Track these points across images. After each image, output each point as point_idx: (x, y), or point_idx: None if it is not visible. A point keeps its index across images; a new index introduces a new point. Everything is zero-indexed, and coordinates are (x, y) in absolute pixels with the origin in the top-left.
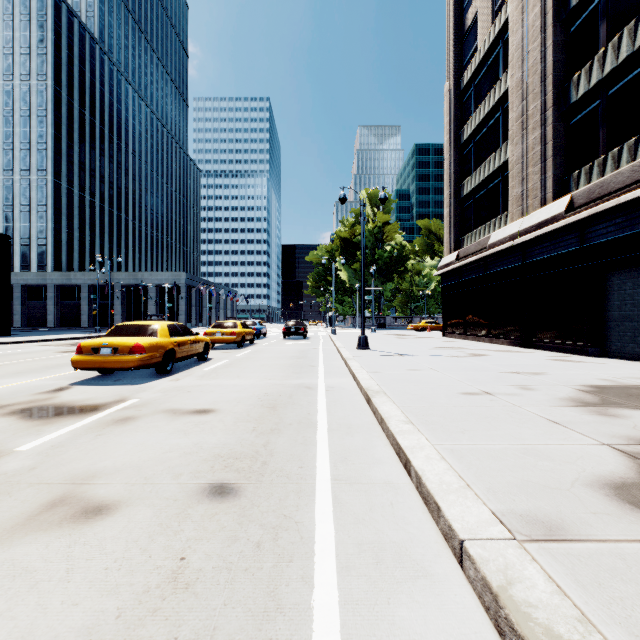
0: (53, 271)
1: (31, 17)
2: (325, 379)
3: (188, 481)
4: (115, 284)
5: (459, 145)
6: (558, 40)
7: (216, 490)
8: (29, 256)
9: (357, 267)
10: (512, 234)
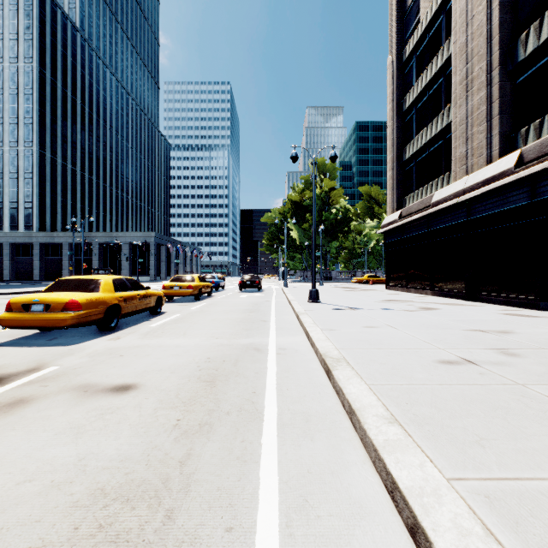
0: (38, 231)
1: (19, 7)
2: (276, 338)
3: None
4: (93, 242)
5: (401, 113)
6: (504, 1)
7: None
8: (17, 218)
9: (306, 227)
10: (456, 192)
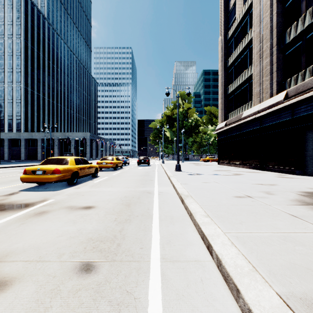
0: (24, 132)
1: (13, 6)
2: (158, 187)
3: (67, 260)
4: (55, 138)
5: (226, 68)
6: (279, 11)
7: (83, 267)
8: (12, 124)
9: (174, 130)
10: (254, 112)
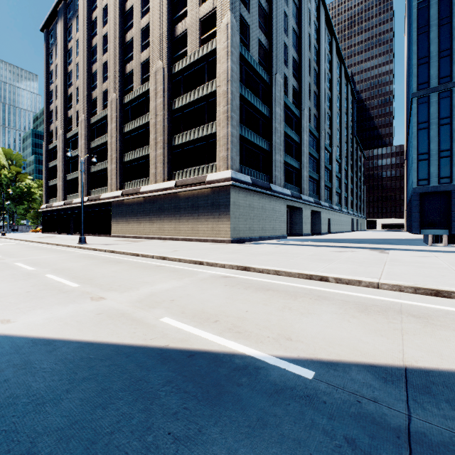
0: None
1: None
2: None
3: None
4: None
5: (48, 168)
6: (65, 164)
7: None
8: None
9: None
10: (57, 205)
